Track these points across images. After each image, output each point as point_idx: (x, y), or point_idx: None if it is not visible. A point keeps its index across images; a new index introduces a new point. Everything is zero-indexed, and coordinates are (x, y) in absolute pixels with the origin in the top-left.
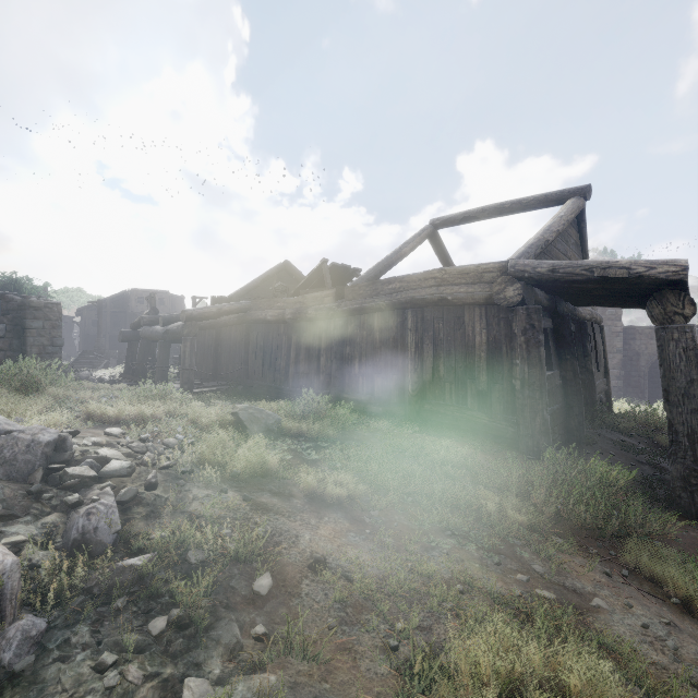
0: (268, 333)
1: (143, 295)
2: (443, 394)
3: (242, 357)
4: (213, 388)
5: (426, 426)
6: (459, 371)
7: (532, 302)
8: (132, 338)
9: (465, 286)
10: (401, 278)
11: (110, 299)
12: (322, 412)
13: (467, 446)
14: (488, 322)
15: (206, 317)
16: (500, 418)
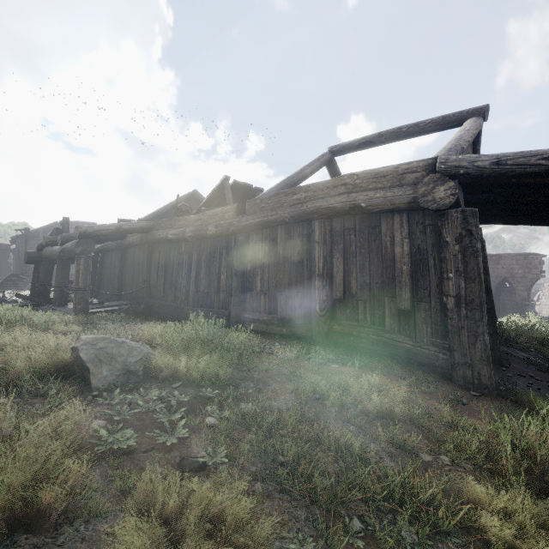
0: (170, 252)
1: (73, 225)
2: (355, 313)
3: (144, 276)
4: (112, 308)
5: (339, 352)
6: (375, 287)
7: (463, 206)
8: (38, 259)
9: (381, 190)
10: (307, 187)
11: (42, 229)
12: (212, 340)
13: (398, 382)
14: (410, 230)
15: (104, 235)
16: (426, 342)
